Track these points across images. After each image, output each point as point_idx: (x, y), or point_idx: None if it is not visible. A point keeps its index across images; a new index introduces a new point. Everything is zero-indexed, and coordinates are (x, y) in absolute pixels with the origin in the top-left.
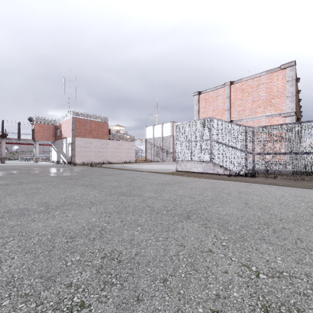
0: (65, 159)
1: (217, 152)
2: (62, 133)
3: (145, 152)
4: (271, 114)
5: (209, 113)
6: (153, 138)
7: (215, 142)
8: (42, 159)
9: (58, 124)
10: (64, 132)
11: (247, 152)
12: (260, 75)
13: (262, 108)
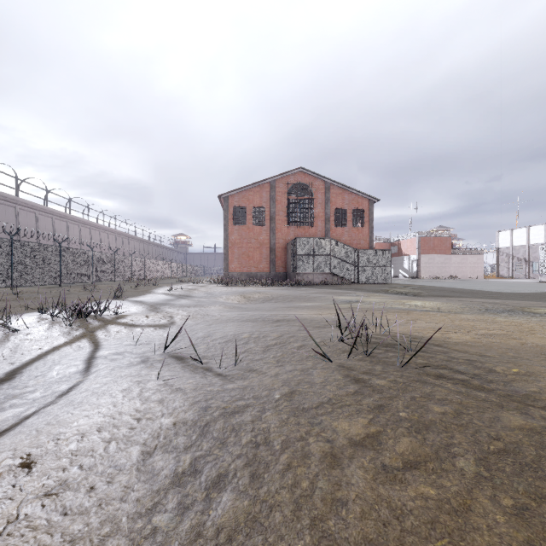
0: (407, 274)
1: None
2: (403, 251)
3: (497, 266)
4: None
5: None
6: (511, 247)
7: None
8: None
9: (395, 242)
10: (405, 250)
11: None
12: None
13: None
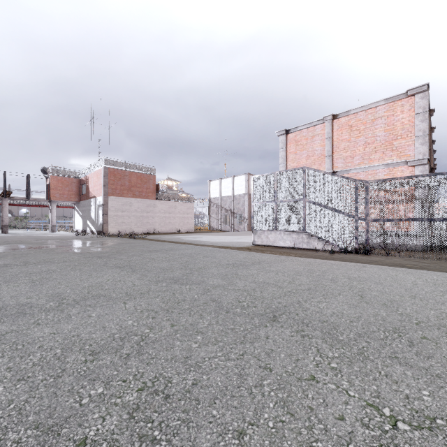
0: (94, 228)
1: (313, 217)
2: (90, 191)
3: (209, 217)
4: (393, 162)
5: (301, 161)
6: (220, 198)
7: (311, 203)
8: (61, 227)
9: (84, 178)
10: (92, 189)
11: (358, 218)
12: (376, 105)
13: (379, 154)
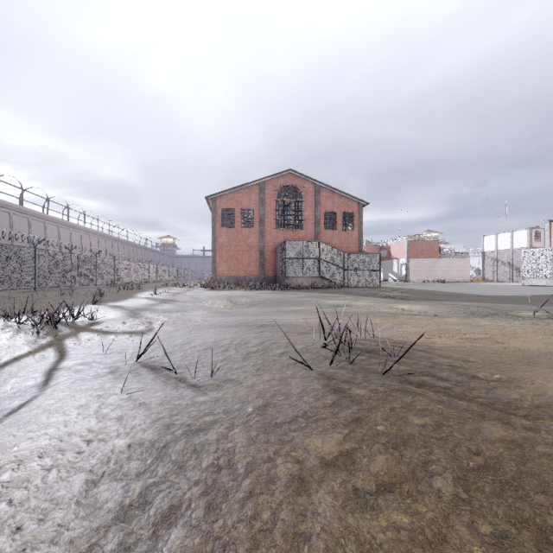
0: (397, 278)
1: None
2: (392, 254)
3: (482, 270)
4: None
5: None
6: (496, 251)
7: None
8: None
9: (385, 246)
10: (394, 254)
11: None
12: None
13: None
